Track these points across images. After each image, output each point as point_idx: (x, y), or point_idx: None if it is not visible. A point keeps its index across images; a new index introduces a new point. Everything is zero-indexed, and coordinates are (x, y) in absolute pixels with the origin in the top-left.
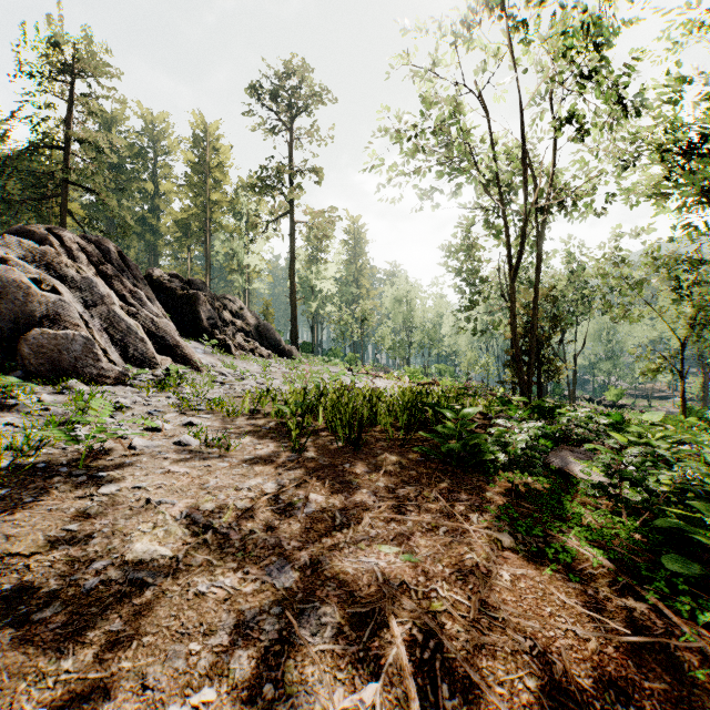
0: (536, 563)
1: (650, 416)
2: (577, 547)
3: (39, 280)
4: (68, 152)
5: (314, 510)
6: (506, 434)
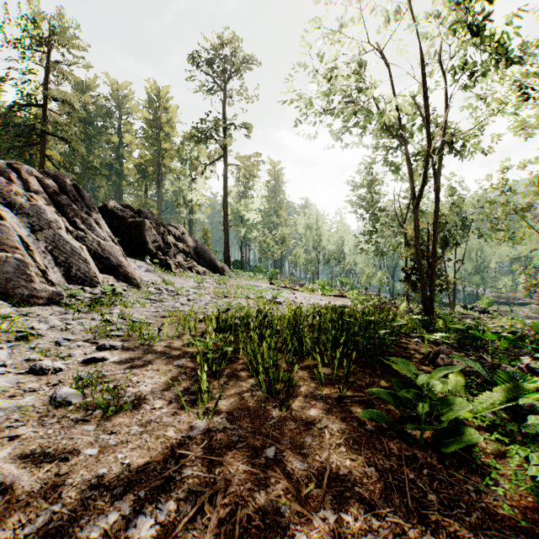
0: None
1: None
2: None
3: None
4: (46, 109)
5: None
6: None
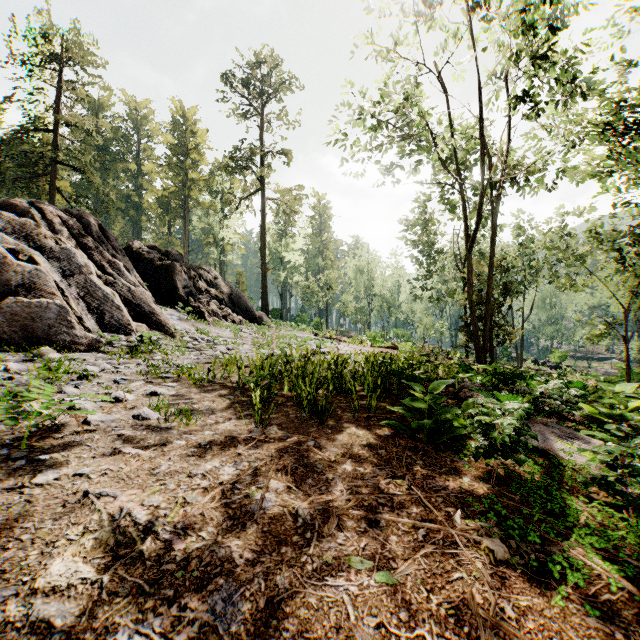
0: (539, 584)
1: (623, 388)
2: (583, 558)
3: (17, 250)
4: (56, 134)
5: (274, 505)
6: (486, 414)
